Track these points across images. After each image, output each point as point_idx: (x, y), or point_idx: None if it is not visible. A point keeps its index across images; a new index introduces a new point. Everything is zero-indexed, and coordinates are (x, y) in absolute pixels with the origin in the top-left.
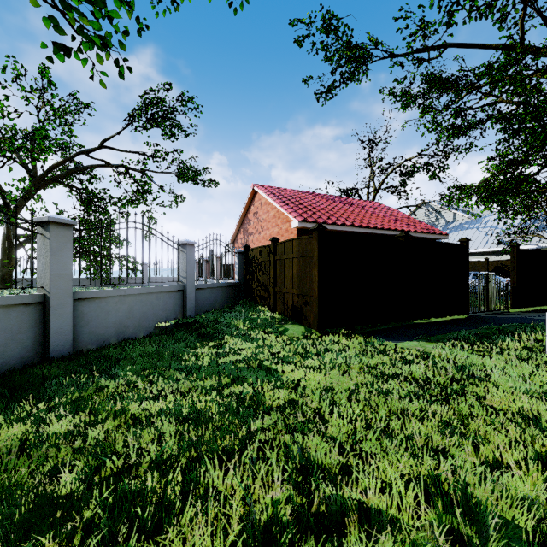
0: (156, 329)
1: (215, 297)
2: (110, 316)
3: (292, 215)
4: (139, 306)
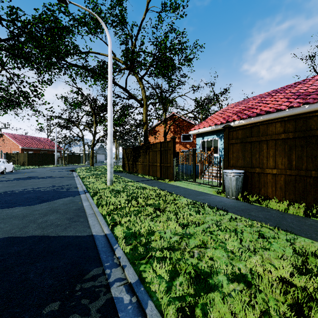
0: None
1: None
2: None
3: (20, 145)
4: None
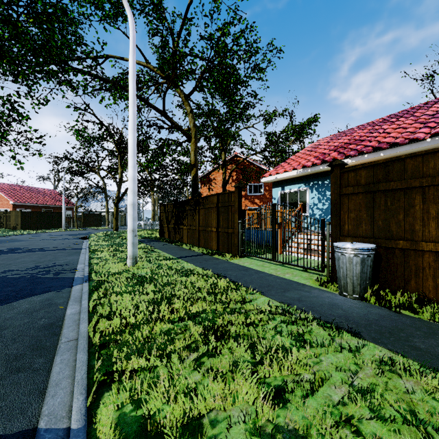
0: None
1: None
2: None
3: (10, 200)
4: None
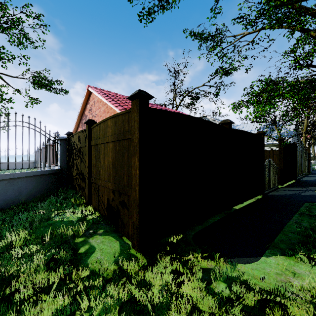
0: None
1: (19, 190)
2: None
3: (118, 108)
4: None
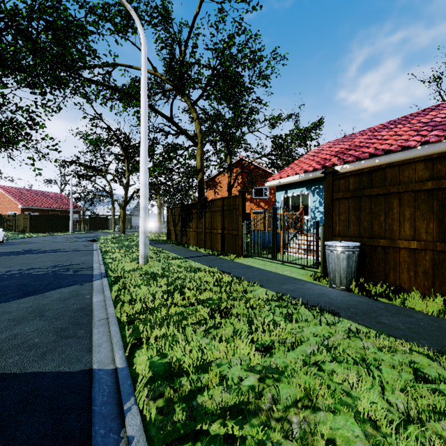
0: None
1: None
2: None
3: (19, 203)
4: None
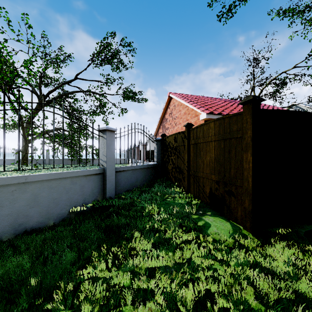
0: (71, 213)
1: (136, 177)
2: (2, 208)
3: (201, 109)
4: (48, 192)
